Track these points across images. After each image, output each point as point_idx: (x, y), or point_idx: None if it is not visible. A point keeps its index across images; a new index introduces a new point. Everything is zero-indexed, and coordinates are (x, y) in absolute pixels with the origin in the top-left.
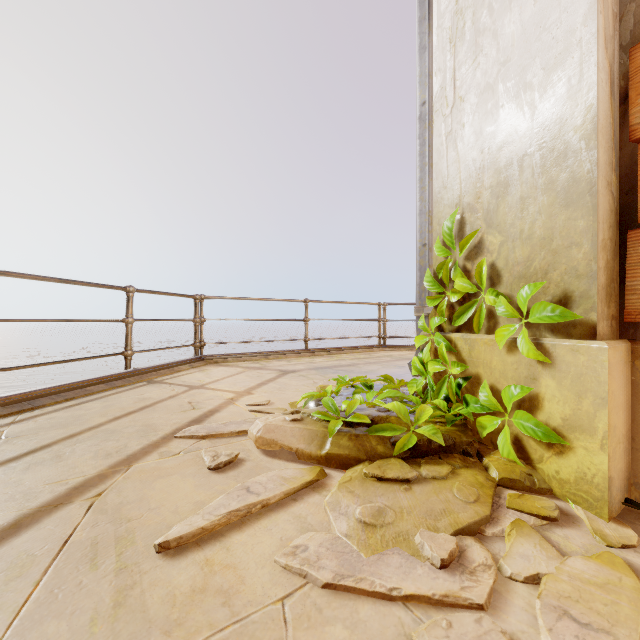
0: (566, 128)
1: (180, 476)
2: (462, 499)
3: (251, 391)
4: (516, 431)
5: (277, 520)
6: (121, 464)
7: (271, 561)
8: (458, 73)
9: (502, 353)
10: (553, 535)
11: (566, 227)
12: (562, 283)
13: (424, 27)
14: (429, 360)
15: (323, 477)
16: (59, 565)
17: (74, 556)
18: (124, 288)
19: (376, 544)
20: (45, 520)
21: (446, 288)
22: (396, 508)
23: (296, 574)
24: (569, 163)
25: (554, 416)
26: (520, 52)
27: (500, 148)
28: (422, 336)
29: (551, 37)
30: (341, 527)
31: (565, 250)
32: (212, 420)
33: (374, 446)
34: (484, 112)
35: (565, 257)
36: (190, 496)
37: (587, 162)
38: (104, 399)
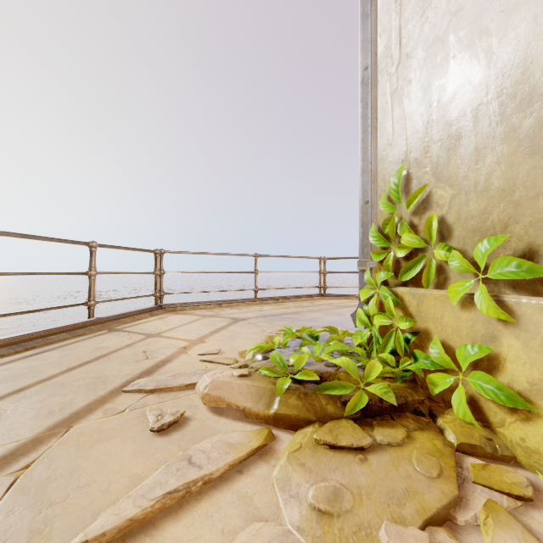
0: (531, 70)
1: (120, 440)
2: (424, 473)
3: (204, 339)
4: (472, 391)
5: (219, 502)
6: (61, 425)
7: None
8: (404, 30)
9: (455, 309)
10: (533, 522)
11: (531, 176)
12: (526, 236)
13: None
14: (375, 313)
15: (271, 441)
16: None
17: None
18: (87, 243)
19: None
20: None
21: (391, 243)
22: (353, 488)
23: None
24: (535, 108)
25: (519, 379)
26: None
27: (451, 100)
28: (367, 289)
29: None
30: (292, 516)
31: (530, 201)
32: (163, 371)
33: (324, 406)
34: (433, 65)
35: (530, 209)
36: (126, 468)
37: None
38: (63, 348)
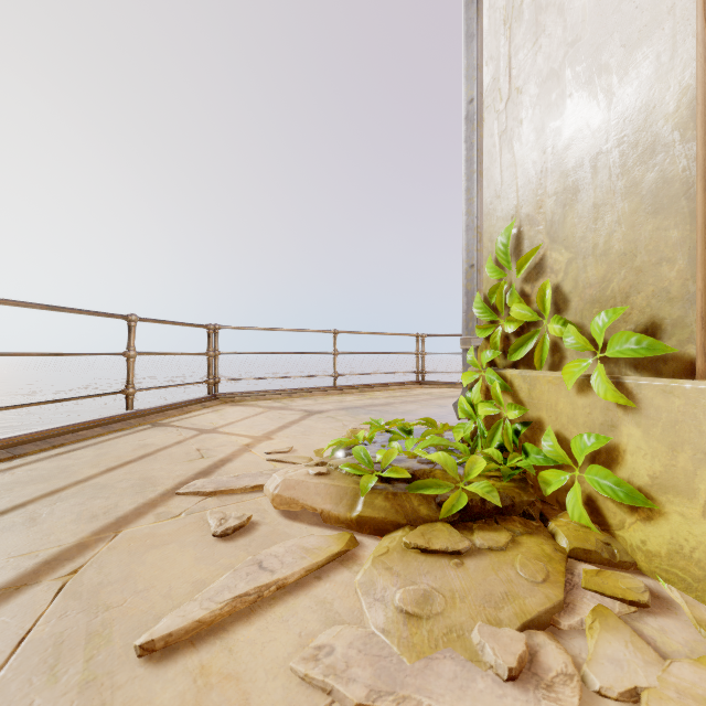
0: (654, 117)
1: (178, 545)
2: (528, 578)
3: (271, 436)
4: (589, 489)
5: (295, 607)
6: (107, 529)
7: (286, 668)
8: (514, 60)
9: (571, 394)
10: (646, 627)
11: (654, 239)
12: (649, 308)
13: (472, 12)
14: (479, 401)
15: (354, 546)
16: (7, 676)
17: (29, 662)
18: (125, 316)
19: (422, 644)
20: (0, 608)
21: (499, 316)
22: (446, 591)
23: (318, 689)
24: (658, 160)
25: (639, 473)
26: (593, 28)
27: (567, 146)
28: (471, 372)
29: (634, 6)
30: (377, 619)
31: (653, 268)
32: (223, 472)
33: (416, 507)
34: (547, 104)
35: (653, 276)
36: (188, 573)
37: (682, 157)
38: (98, 446)
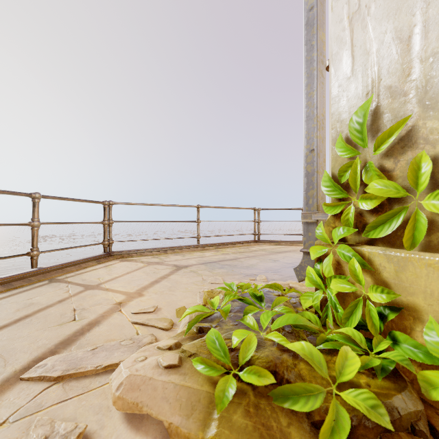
0: None
1: None
2: None
3: (142, 292)
4: None
5: None
6: None
7: None
8: None
9: None
10: None
11: None
12: None
13: None
14: (331, 275)
15: None
16: None
17: None
18: (29, 194)
19: None
20: None
21: (351, 192)
22: None
23: None
24: None
25: None
26: None
27: None
28: (319, 246)
29: None
30: None
31: None
32: (85, 340)
33: (284, 429)
34: None
35: None
36: None
37: None
38: None
